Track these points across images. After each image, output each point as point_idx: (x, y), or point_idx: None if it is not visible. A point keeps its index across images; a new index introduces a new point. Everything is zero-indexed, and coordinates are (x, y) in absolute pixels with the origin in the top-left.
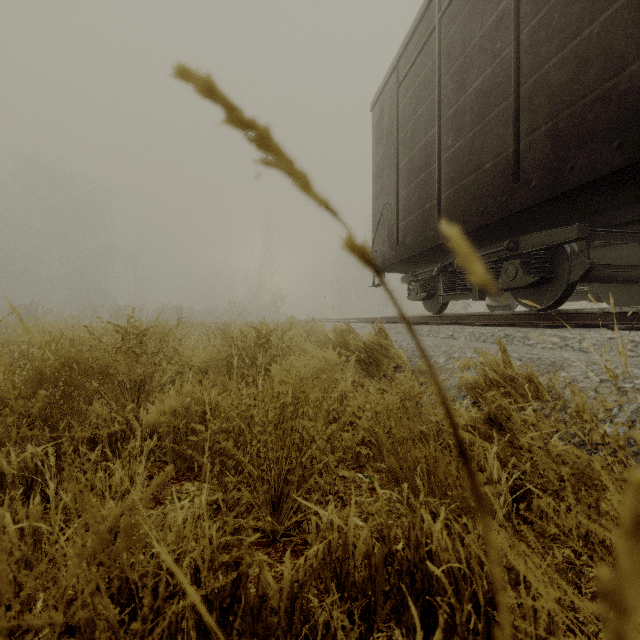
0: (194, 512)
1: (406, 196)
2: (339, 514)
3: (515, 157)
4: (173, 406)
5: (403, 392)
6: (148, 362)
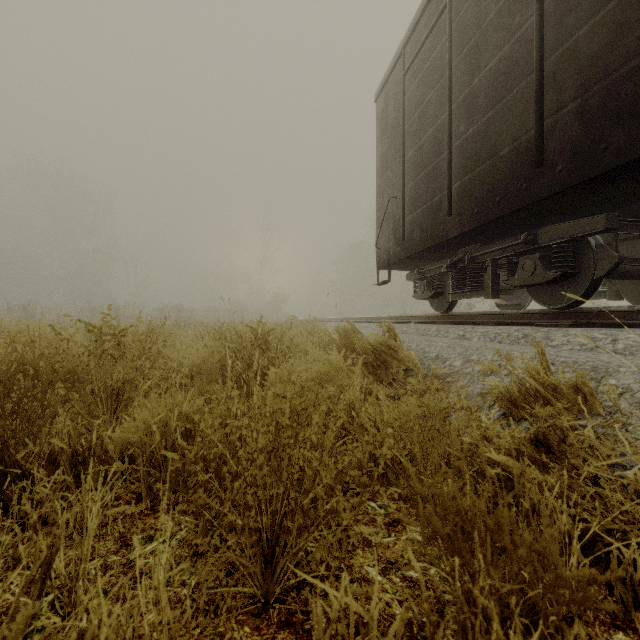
0: (167, 559)
1: (413, 189)
2: (355, 588)
3: (538, 139)
4: (147, 422)
5: (427, 405)
6: (128, 366)
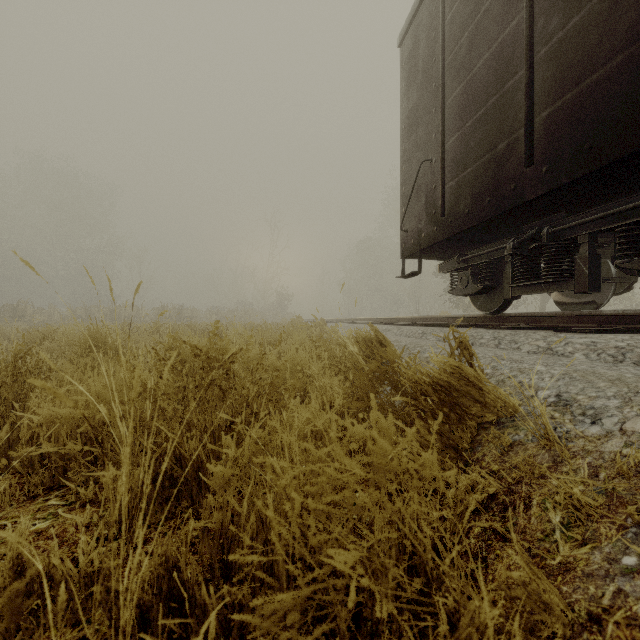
0: None
1: (458, 142)
2: None
3: None
4: None
5: None
6: None
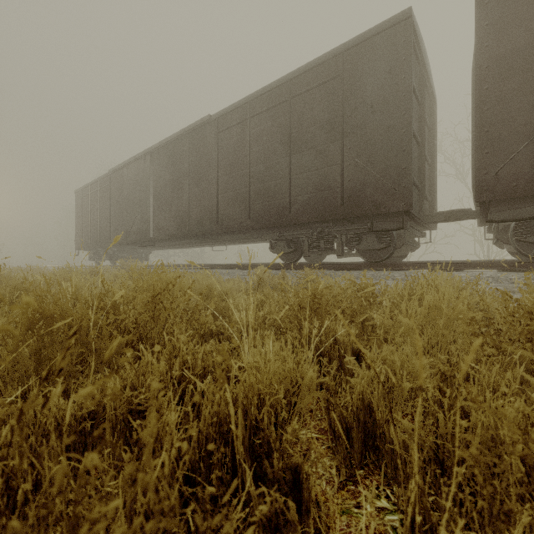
0: None
1: (84, 231)
2: None
3: (99, 237)
4: None
5: None
6: None
